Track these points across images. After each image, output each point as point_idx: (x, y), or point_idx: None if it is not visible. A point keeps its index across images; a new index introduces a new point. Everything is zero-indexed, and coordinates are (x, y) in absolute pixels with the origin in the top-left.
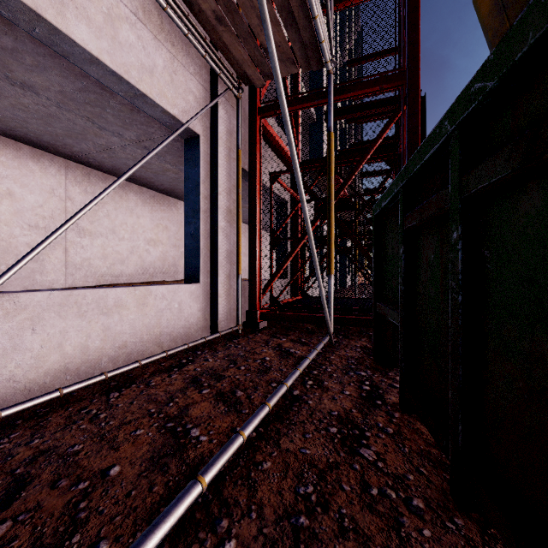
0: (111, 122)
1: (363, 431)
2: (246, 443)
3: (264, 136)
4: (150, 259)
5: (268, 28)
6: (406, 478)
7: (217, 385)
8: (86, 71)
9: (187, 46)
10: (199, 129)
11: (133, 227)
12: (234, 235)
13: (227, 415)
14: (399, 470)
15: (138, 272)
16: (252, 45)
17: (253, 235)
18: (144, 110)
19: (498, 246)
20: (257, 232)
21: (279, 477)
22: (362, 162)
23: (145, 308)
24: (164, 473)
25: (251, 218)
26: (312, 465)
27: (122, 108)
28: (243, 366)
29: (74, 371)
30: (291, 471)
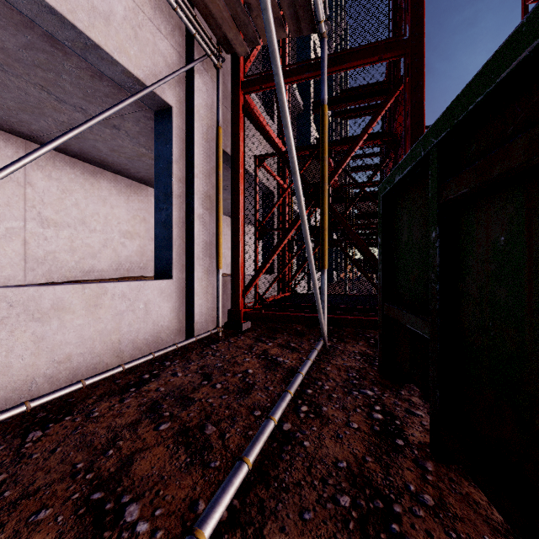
0: (70, 92)
1: (389, 501)
2: (209, 538)
3: (248, 114)
4: (126, 253)
5: None
6: None
7: (181, 416)
8: (14, 6)
9: None
10: (171, 99)
11: (106, 218)
12: (213, 224)
13: (187, 473)
14: None
15: (112, 267)
16: None
17: (236, 225)
18: (100, 68)
19: None
20: (240, 222)
21: None
22: (359, 142)
23: (99, 311)
24: None
25: (233, 206)
26: None
27: (80, 73)
28: (219, 384)
29: None
30: None
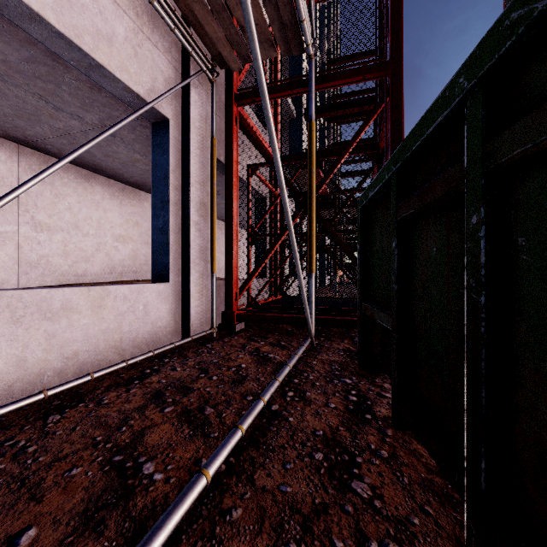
0: (68, 101)
1: (353, 455)
2: (212, 482)
3: (241, 125)
4: (118, 257)
5: None
6: (410, 522)
7: (182, 401)
8: (26, 30)
9: (155, 18)
10: (168, 112)
11: (99, 222)
12: (208, 230)
13: (191, 441)
14: (400, 511)
15: (105, 271)
16: (227, 21)
17: (230, 231)
18: (102, 85)
19: (542, 230)
20: (233, 228)
21: (252, 532)
22: (344, 155)
23: (102, 311)
24: (98, 535)
25: (227, 213)
26: (294, 510)
27: (79, 85)
28: (215, 376)
29: (6, 389)
30: (268, 521)
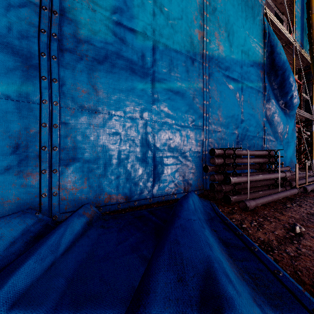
0: None
1: None
2: None
3: None
4: None
5: (303, 136)
6: None
7: None
8: None
9: None
10: None
11: None
12: None
13: None
14: None
15: None
16: None
17: None
18: None
19: None
20: None
21: None
22: None
23: None
24: None
25: None
26: None
27: None
28: None
29: None
30: None
